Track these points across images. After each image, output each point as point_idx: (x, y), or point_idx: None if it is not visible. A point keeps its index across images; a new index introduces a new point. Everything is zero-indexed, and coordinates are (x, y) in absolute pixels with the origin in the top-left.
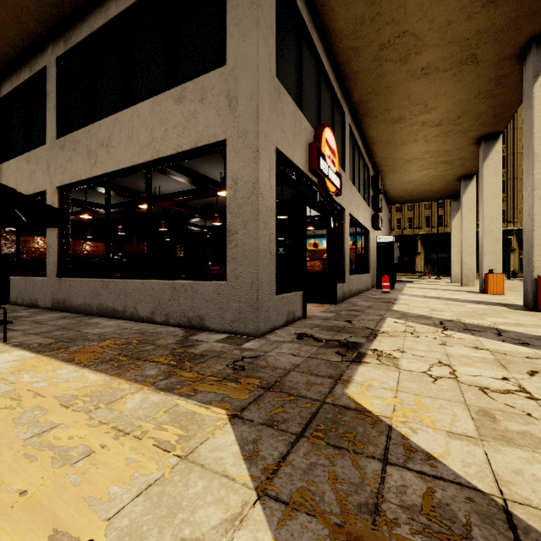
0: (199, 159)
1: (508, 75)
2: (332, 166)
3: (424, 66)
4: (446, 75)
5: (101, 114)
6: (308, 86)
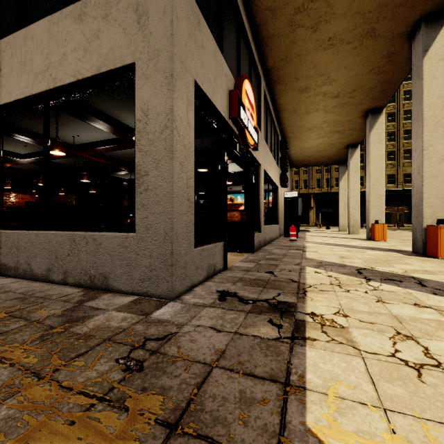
0: (116, 105)
1: (397, 53)
2: (251, 119)
3: (331, 36)
4: (349, 48)
5: None
6: (228, 35)
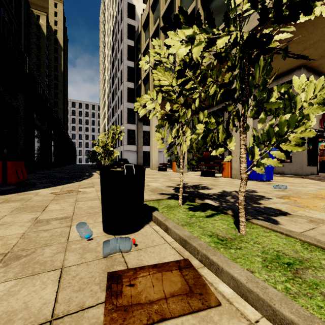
0: None
1: None
2: None
3: None
4: None
5: None
6: None
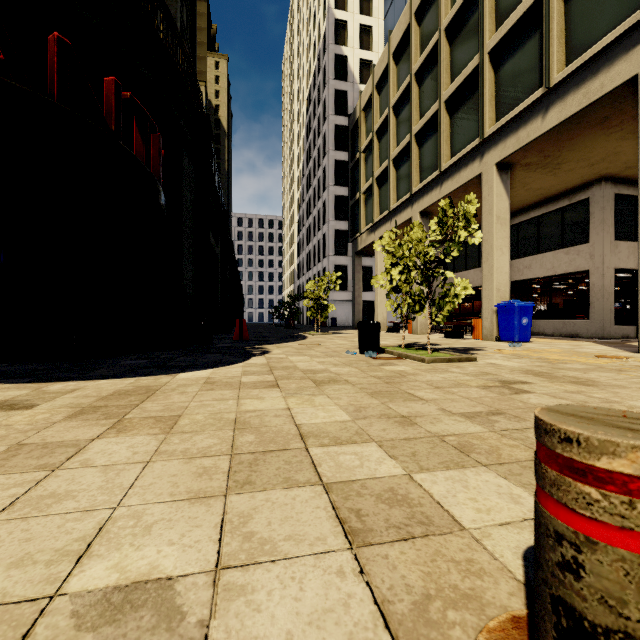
0: None
1: None
2: None
3: None
4: None
5: (523, 254)
6: None
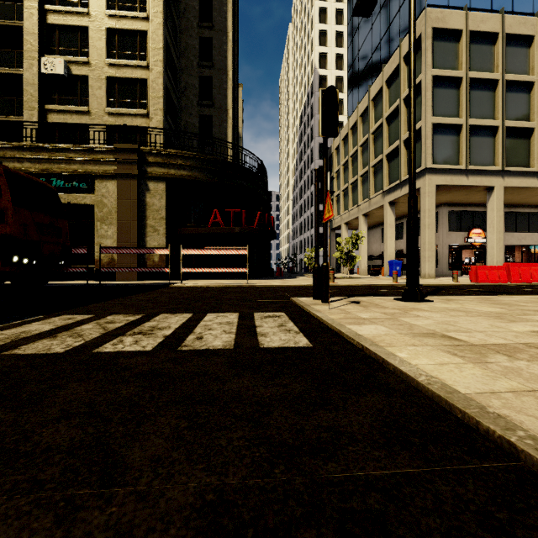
0: None
1: None
2: (478, 237)
3: (521, 199)
4: (536, 197)
5: None
6: (466, 222)
